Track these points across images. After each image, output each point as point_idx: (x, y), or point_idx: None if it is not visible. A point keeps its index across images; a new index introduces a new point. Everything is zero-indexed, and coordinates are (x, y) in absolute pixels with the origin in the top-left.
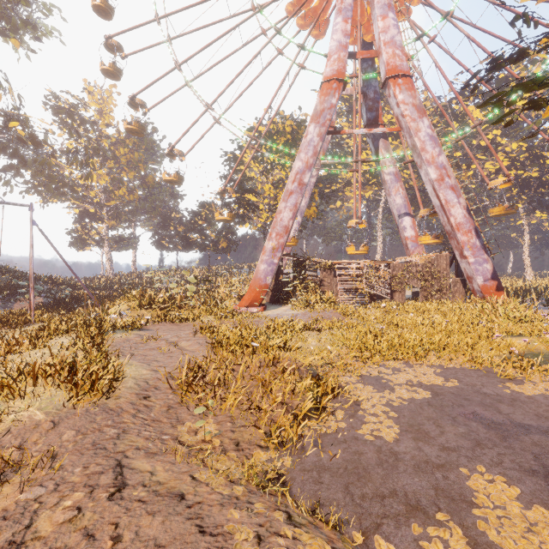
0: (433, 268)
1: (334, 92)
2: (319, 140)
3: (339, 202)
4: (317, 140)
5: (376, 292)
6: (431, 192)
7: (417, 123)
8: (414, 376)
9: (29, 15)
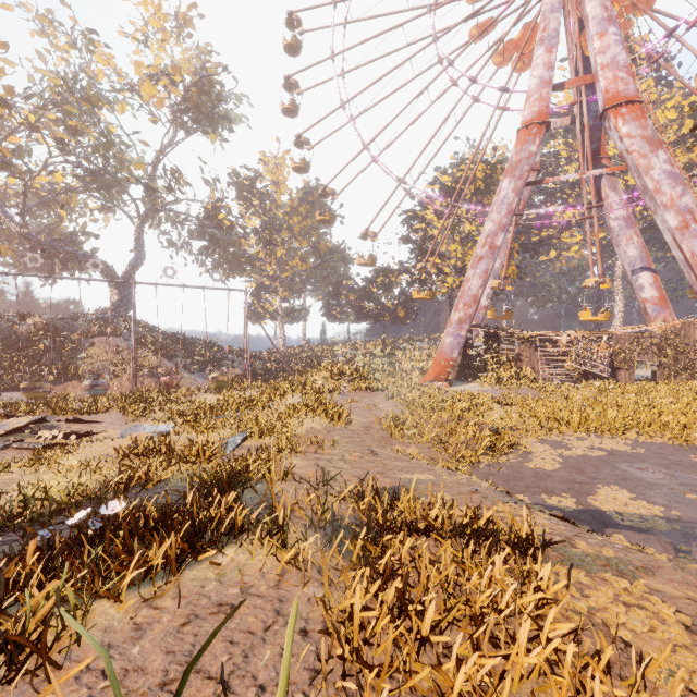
0: (678, 340)
1: (533, 138)
2: (514, 196)
3: (553, 252)
4: (512, 196)
5: (588, 369)
6: (670, 243)
7: (648, 159)
8: (599, 444)
9: (227, 113)
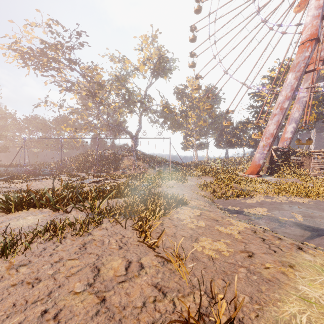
0: None
1: (307, 48)
2: (295, 81)
3: None
4: (294, 81)
5: None
6: None
7: None
8: (294, 199)
9: (169, 68)
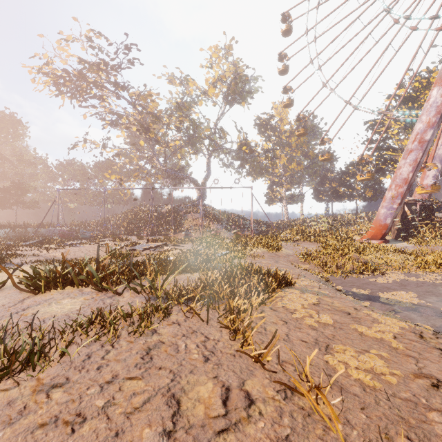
0: None
1: None
2: None
3: None
4: (441, 100)
5: None
6: None
7: None
8: None
9: (249, 90)
